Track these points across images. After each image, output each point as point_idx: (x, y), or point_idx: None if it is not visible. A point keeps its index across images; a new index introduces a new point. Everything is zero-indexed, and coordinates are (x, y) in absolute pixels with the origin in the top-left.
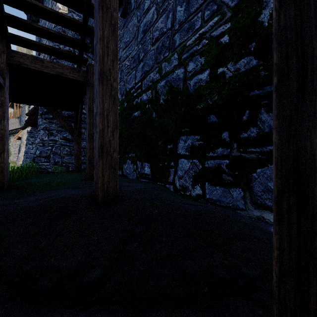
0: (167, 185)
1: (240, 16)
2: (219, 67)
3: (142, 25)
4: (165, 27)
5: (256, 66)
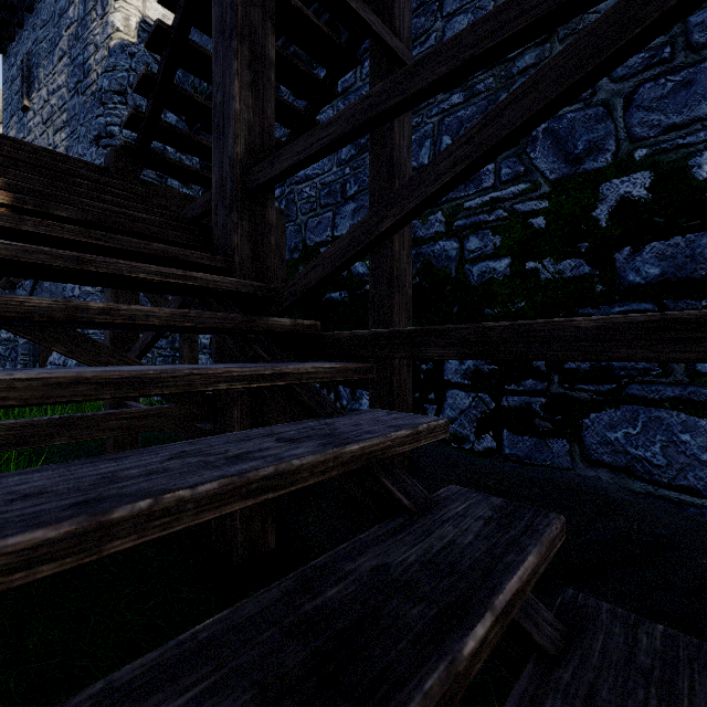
0: None
1: (564, 198)
2: (528, 259)
3: None
4: (414, 160)
5: (590, 276)
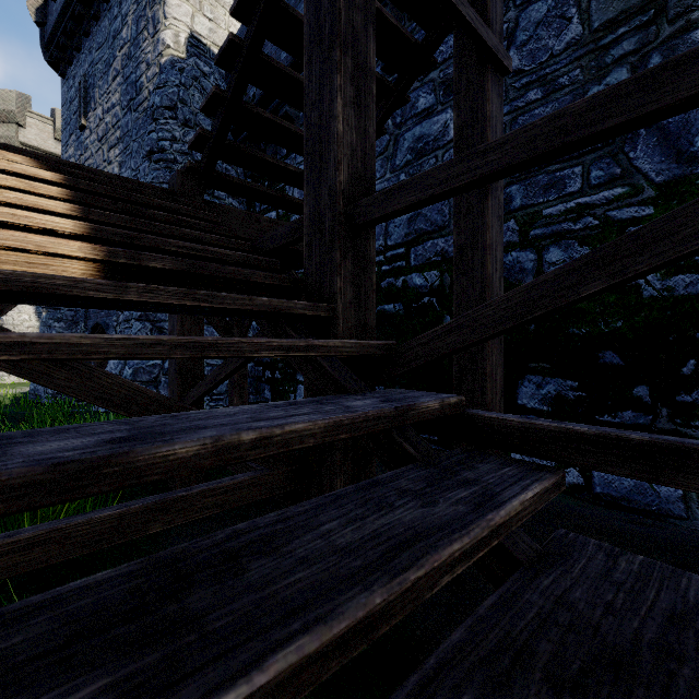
0: None
1: (676, 203)
2: None
3: (411, 137)
4: None
5: None
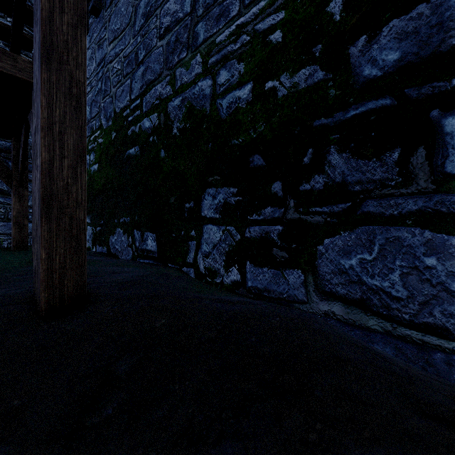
0: (185, 269)
1: (299, 1)
2: (267, 79)
3: (143, 4)
4: (181, 11)
5: (324, 81)
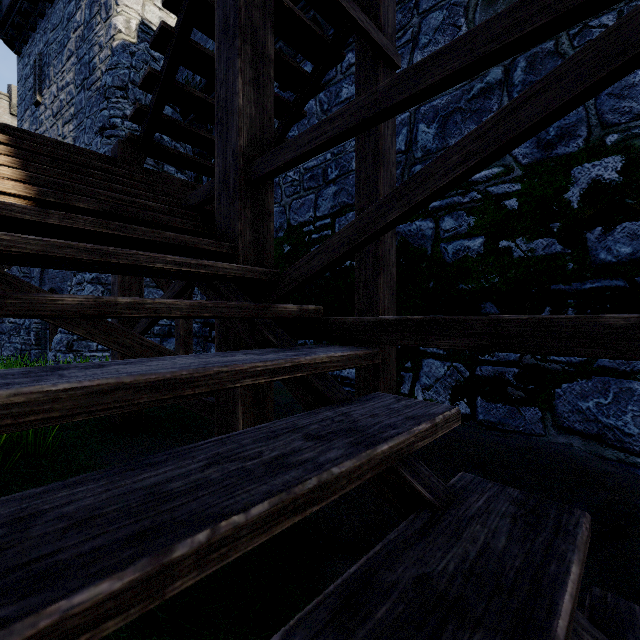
0: None
1: (537, 181)
2: (501, 238)
3: None
4: None
5: (561, 254)
